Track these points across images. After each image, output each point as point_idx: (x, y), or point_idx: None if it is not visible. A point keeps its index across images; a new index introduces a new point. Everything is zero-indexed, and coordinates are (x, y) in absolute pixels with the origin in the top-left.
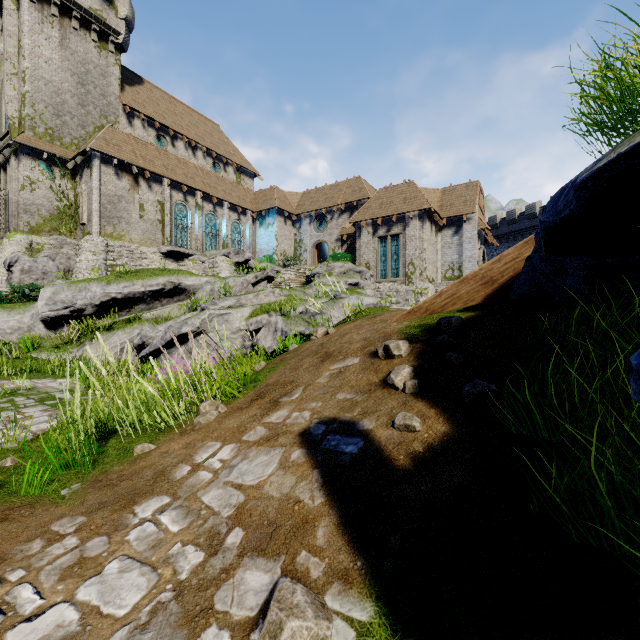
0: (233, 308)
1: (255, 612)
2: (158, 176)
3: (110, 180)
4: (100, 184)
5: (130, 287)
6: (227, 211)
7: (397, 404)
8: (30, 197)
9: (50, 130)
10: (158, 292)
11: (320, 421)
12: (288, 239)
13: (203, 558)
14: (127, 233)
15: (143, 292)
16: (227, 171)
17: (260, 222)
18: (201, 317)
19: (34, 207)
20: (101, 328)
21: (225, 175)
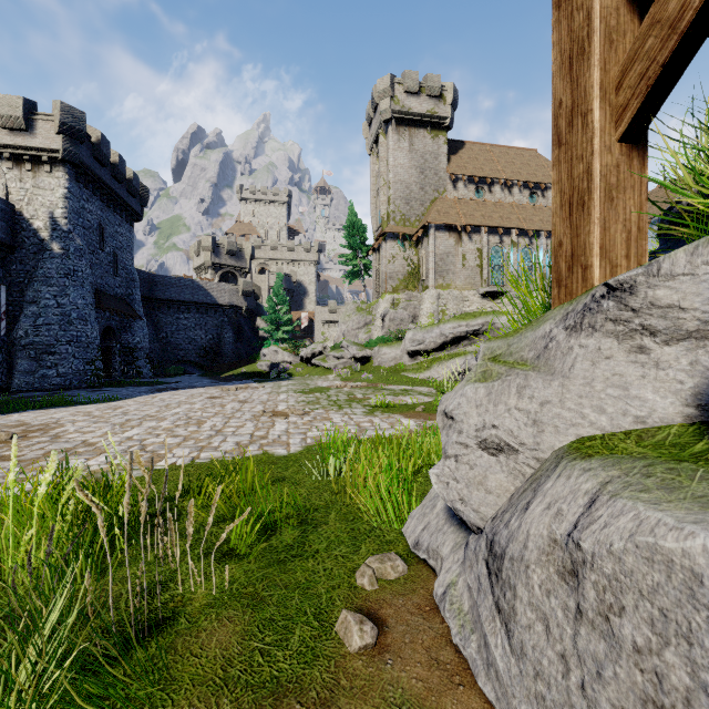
0: None
1: None
2: (477, 227)
3: (441, 242)
4: (434, 247)
5: (458, 328)
6: (544, 241)
7: None
8: (392, 267)
9: (403, 216)
10: (477, 331)
11: None
12: None
13: None
14: (453, 282)
15: (466, 331)
16: (545, 196)
17: None
18: None
19: (394, 274)
20: (439, 358)
21: (543, 201)
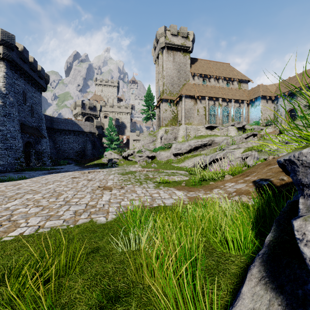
0: (235, 149)
1: (237, 200)
2: (203, 97)
3: (187, 103)
4: (184, 106)
5: (197, 142)
6: (233, 103)
7: (283, 175)
8: (165, 115)
9: (170, 91)
10: (206, 144)
11: (259, 179)
12: (269, 111)
13: (228, 195)
14: (193, 121)
15: (201, 144)
16: (233, 84)
17: (251, 105)
18: (223, 152)
19: (166, 118)
20: (188, 157)
21: (232, 86)
